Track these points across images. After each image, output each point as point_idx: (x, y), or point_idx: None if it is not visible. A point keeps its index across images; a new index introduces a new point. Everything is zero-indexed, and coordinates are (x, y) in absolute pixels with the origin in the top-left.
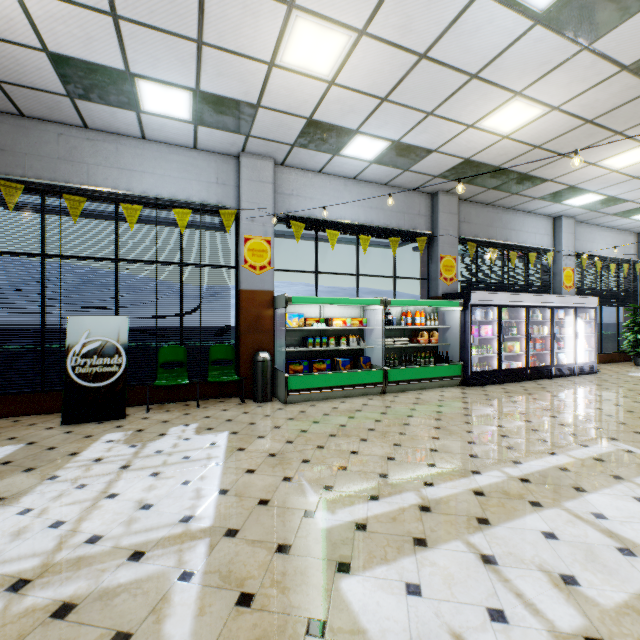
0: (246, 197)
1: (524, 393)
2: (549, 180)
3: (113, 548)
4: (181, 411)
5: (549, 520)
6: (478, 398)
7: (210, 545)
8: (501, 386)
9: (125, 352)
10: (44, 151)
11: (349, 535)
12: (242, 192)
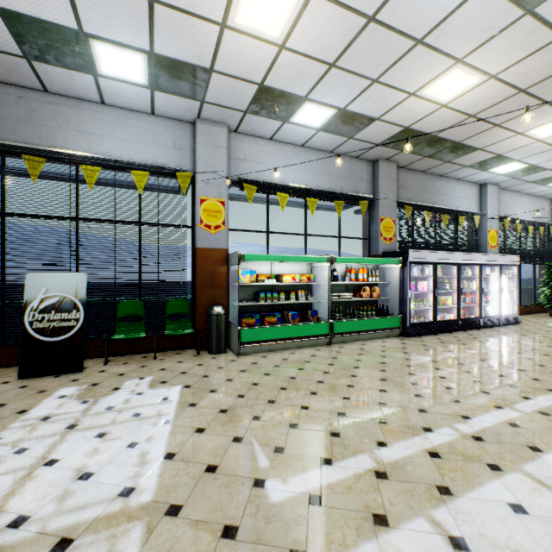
0: (201, 161)
1: (458, 343)
2: (479, 149)
3: (37, 534)
4: (138, 363)
5: (513, 488)
6: (417, 348)
7: (148, 528)
8: (436, 336)
9: (83, 307)
10: (4, 113)
11: (302, 511)
12: (198, 156)
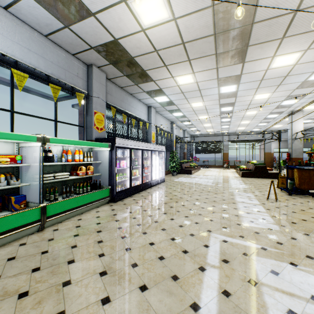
0: None
1: (146, 201)
2: (154, 81)
3: None
4: None
5: None
6: (124, 213)
7: None
8: (132, 198)
9: None
10: None
11: None
12: None
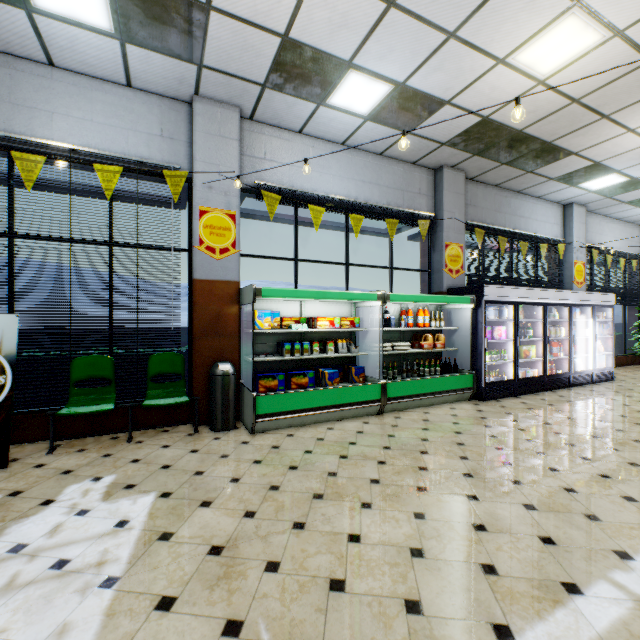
0: (201, 156)
1: (552, 410)
2: (574, 153)
3: None
4: (101, 450)
5: None
6: (501, 419)
7: None
8: (519, 399)
9: (11, 367)
10: None
11: None
12: (196, 149)
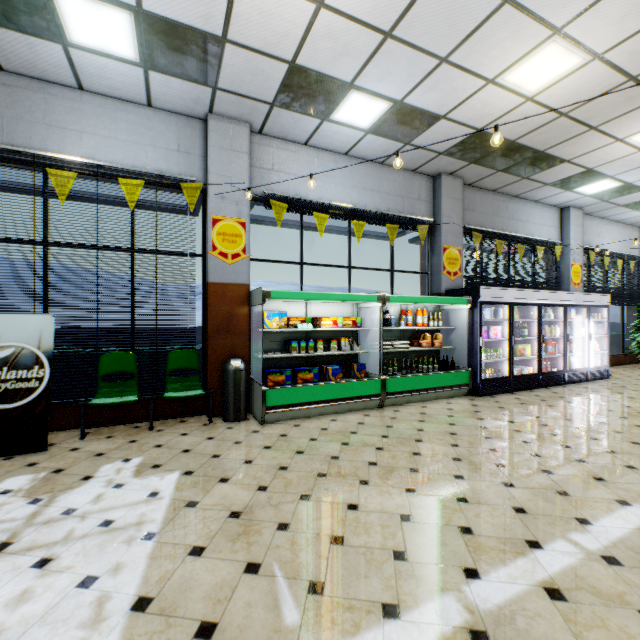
0: (215, 169)
1: (543, 405)
2: (567, 161)
3: None
4: (127, 437)
5: None
6: (493, 412)
7: None
8: (514, 395)
9: (49, 362)
10: None
11: None
12: (210, 162)
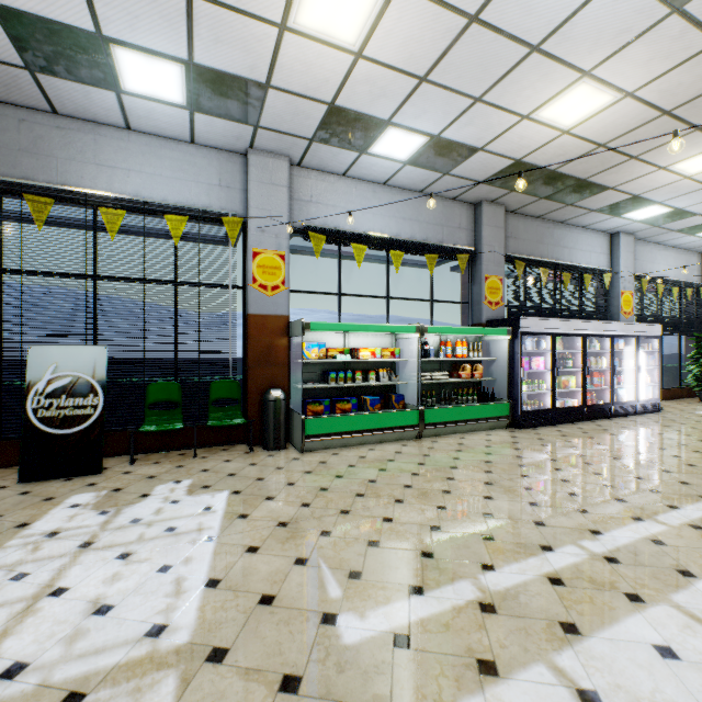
0: (255, 203)
1: (584, 437)
2: (611, 188)
3: (38, 687)
4: (173, 462)
5: (659, 625)
6: (532, 443)
7: (184, 679)
8: (556, 428)
9: (102, 390)
10: (1, 140)
11: (386, 656)
12: (250, 196)
